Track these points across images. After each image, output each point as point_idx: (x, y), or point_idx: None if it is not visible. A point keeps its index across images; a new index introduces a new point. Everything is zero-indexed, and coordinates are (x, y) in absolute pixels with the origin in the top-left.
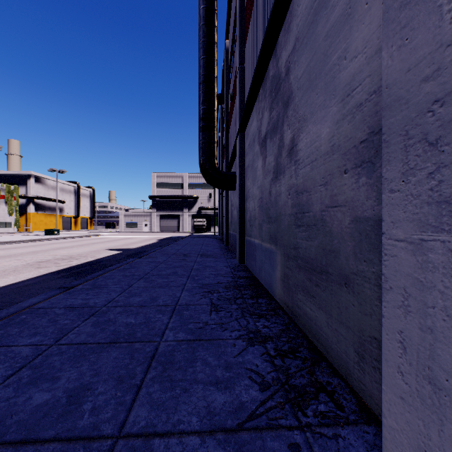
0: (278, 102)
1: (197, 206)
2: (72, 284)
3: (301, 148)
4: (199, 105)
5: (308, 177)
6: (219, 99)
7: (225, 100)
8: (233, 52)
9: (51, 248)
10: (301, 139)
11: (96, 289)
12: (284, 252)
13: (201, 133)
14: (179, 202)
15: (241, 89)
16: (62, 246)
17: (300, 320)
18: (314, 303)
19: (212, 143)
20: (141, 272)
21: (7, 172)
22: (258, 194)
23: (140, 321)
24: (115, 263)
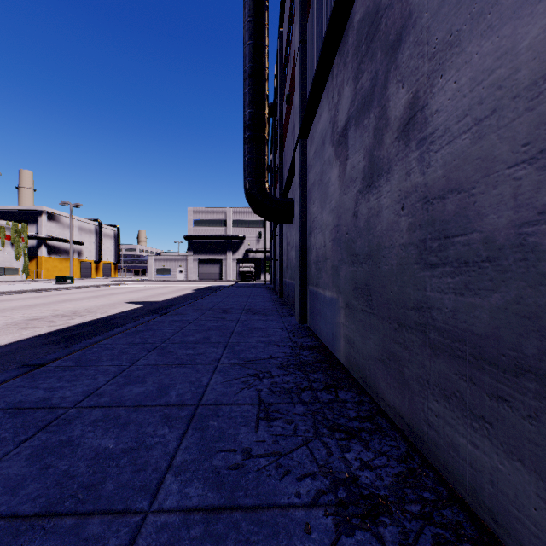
0: (374, 53)
1: (243, 248)
2: (45, 360)
3: (441, 107)
4: (244, 108)
5: (466, 159)
6: (271, 110)
7: (279, 108)
8: (289, 41)
9: (56, 301)
10: (441, 88)
11: (78, 369)
12: (390, 314)
13: (247, 145)
14: (222, 243)
15: (302, 76)
16: (71, 298)
17: (436, 453)
18: (488, 435)
19: (261, 159)
20: (158, 337)
21: (14, 208)
22: (332, 221)
23: (123, 446)
24: (130, 321)
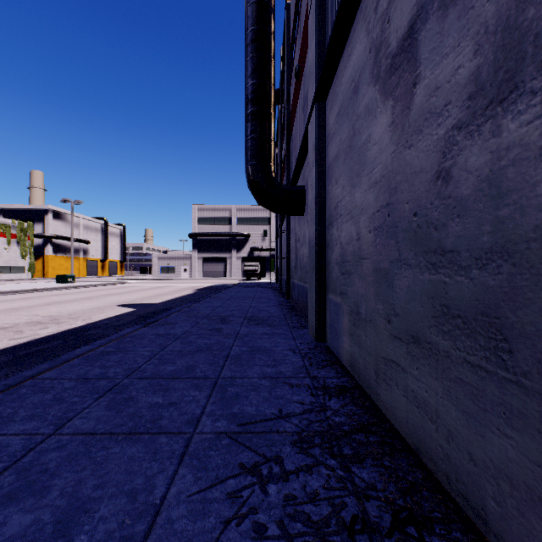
0: None
1: (248, 246)
2: None
3: None
4: (246, 80)
5: None
6: (277, 97)
7: (286, 89)
8: (298, 9)
9: (44, 303)
10: None
11: None
12: None
13: (249, 123)
14: (226, 241)
15: (318, 22)
16: (62, 300)
17: None
18: None
19: (266, 140)
20: (124, 365)
21: (21, 207)
22: (375, 200)
23: None
24: (110, 332)
